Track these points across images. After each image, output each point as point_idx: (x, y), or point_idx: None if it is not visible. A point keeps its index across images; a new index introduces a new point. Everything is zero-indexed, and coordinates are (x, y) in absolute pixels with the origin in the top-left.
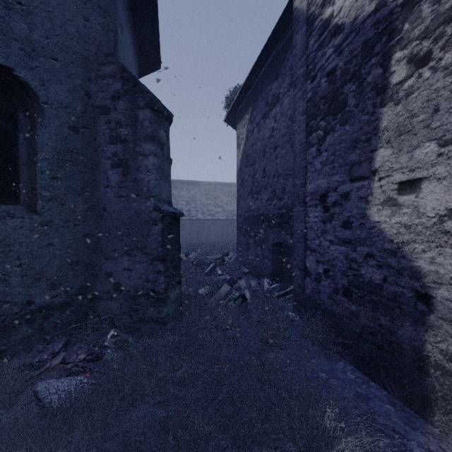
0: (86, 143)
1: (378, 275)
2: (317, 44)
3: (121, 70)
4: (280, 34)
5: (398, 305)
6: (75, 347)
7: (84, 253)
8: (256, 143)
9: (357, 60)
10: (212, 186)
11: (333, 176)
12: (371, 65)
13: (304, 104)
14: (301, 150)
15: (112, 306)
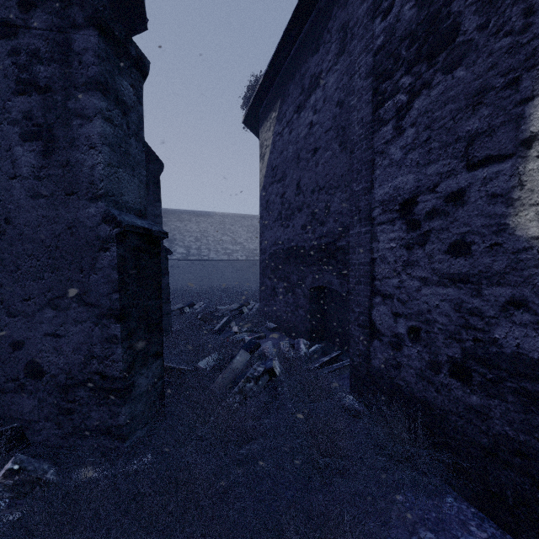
0: None
1: None
2: None
3: None
4: None
5: None
6: None
7: None
8: (287, 148)
9: None
10: (229, 219)
11: (429, 165)
12: None
13: (368, 60)
14: (363, 134)
15: (23, 405)
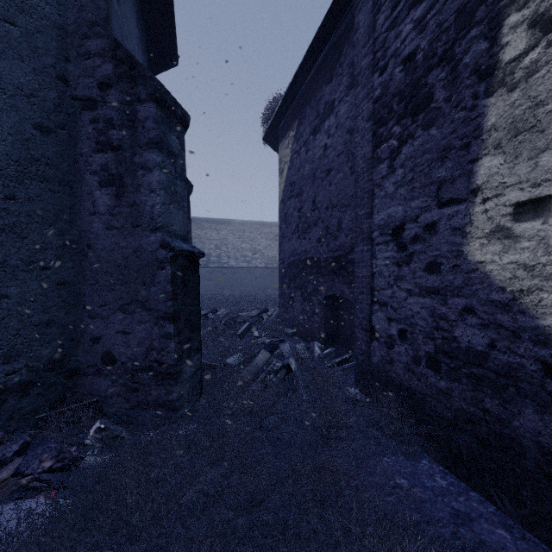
0: (61, 150)
1: (482, 338)
2: (389, 22)
3: (113, 46)
4: (336, 22)
5: (514, 382)
6: (39, 449)
7: (58, 309)
8: (304, 166)
9: (448, 35)
10: (248, 226)
11: (412, 200)
12: (470, 39)
13: (369, 106)
14: (365, 168)
15: (100, 384)
